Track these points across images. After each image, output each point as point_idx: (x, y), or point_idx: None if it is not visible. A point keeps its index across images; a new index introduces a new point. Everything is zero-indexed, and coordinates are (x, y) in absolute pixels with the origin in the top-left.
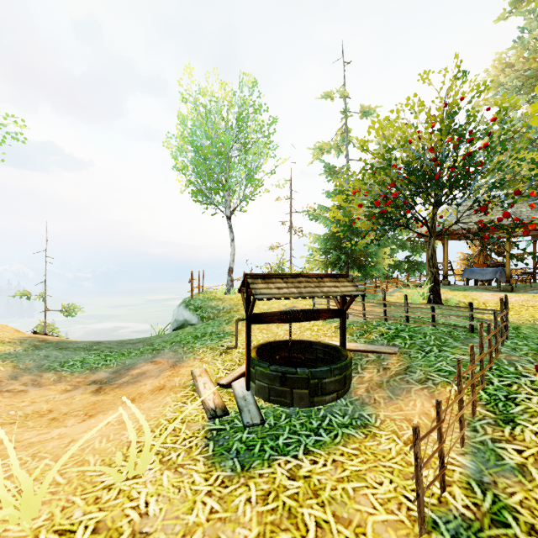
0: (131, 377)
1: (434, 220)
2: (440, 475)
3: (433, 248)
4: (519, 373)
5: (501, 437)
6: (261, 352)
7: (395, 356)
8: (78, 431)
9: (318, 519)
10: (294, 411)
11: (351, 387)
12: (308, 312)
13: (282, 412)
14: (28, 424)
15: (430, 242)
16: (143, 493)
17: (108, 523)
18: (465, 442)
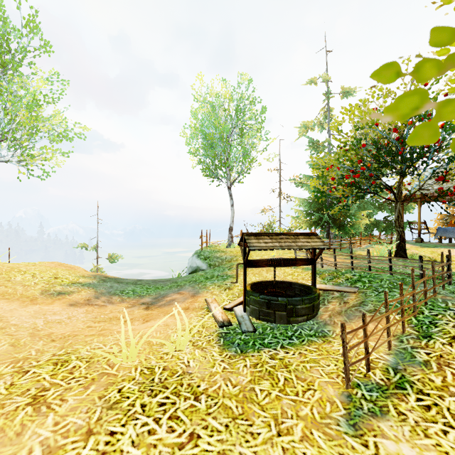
0: (166, 302)
1: (400, 188)
2: (364, 358)
3: (399, 211)
4: (448, 308)
5: (418, 346)
6: (253, 288)
7: (354, 294)
8: (142, 328)
9: (286, 377)
10: (276, 326)
11: (318, 313)
12: (288, 260)
13: (268, 326)
14: (113, 322)
15: (397, 206)
16: (185, 357)
17: (169, 367)
18: (391, 347)
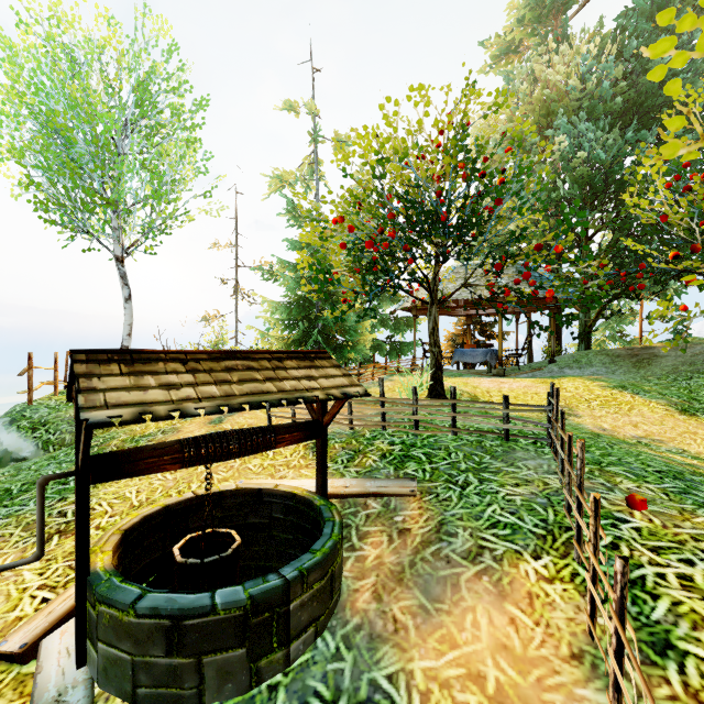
0: None
1: (436, 281)
2: None
3: (435, 319)
4: (611, 515)
5: (674, 702)
6: (137, 536)
7: (414, 501)
8: None
9: None
10: None
11: (344, 589)
12: (252, 435)
13: None
14: None
15: (432, 311)
16: None
17: None
18: None
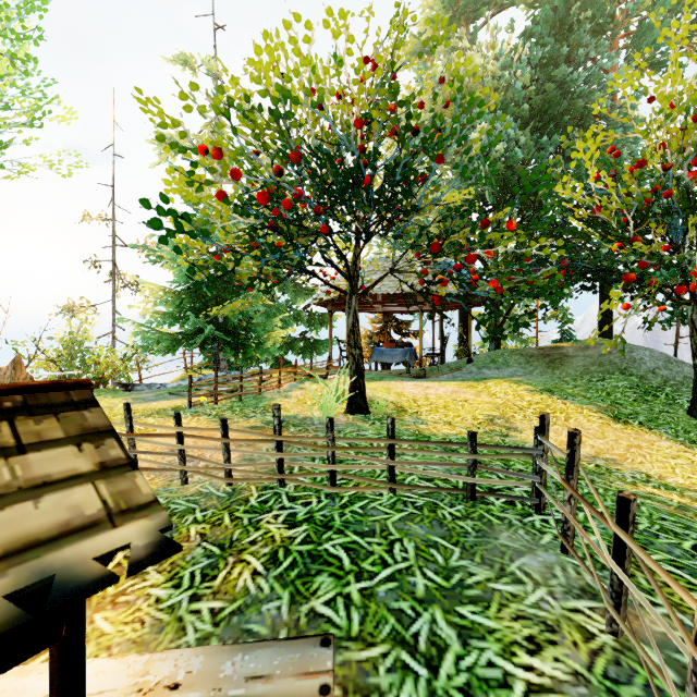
0: None
1: (356, 266)
2: None
3: (355, 314)
4: None
5: None
6: None
7: None
8: None
9: None
10: None
11: None
12: None
13: None
14: None
15: (352, 303)
16: None
17: None
18: None
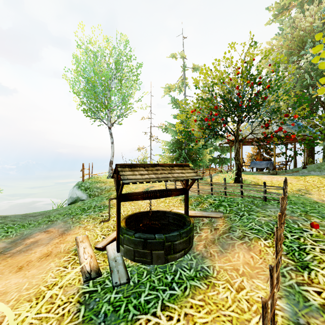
0: (24, 246)
1: (238, 132)
2: None
3: (237, 149)
4: (301, 229)
5: (303, 281)
6: (129, 221)
7: (221, 220)
8: None
9: None
10: (153, 268)
11: (194, 244)
12: (163, 191)
13: (144, 269)
14: None
15: (236, 145)
16: None
17: None
18: (279, 287)
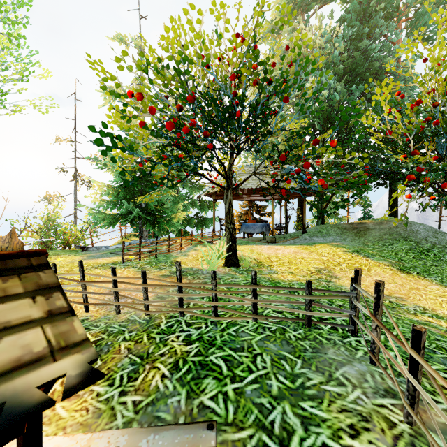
0: None
1: (231, 170)
2: None
3: (230, 201)
4: None
5: None
6: None
7: None
8: None
9: None
10: None
11: None
12: None
13: None
14: None
15: (228, 195)
16: None
17: None
18: None
